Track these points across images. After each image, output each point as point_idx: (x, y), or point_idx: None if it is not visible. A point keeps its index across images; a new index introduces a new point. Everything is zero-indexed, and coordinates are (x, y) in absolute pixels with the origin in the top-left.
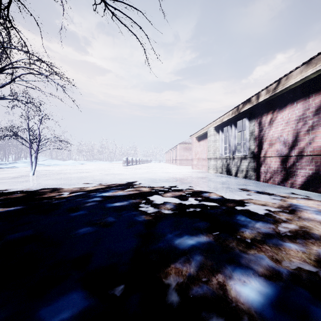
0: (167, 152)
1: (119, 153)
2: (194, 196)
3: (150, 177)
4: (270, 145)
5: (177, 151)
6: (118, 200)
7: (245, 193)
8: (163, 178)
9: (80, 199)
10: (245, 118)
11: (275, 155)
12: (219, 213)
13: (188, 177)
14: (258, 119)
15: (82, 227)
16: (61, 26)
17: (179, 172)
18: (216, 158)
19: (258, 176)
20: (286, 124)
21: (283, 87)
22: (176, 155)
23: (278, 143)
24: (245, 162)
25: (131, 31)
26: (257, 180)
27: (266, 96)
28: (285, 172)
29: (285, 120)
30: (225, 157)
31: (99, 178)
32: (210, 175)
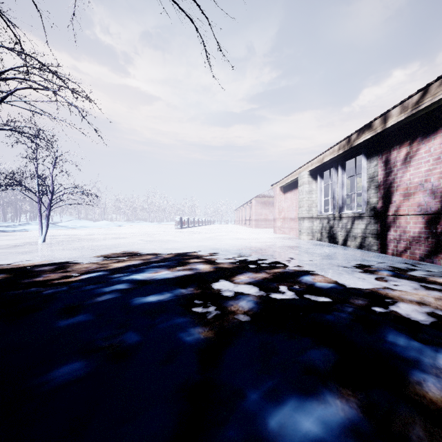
0: (238, 209)
1: (171, 210)
2: (288, 283)
3: (213, 246)
4: (405, 196)
5: (252, 208)
6: (155, 291)
7: (373, 276)
8: (232, 248)
9: (92, 288)
10: (359, 155)
11: (415, 212)
12: (345, 324)
13: (271, 246)
14: (383, 156)
15: (64, 363)
16: (74, 11)
17: (256, 238)
18: (312, 217)
19: (383, 245)
20: (437, 160)
21: (433, 99)
22: (250, 213)
23: (420, 193)
24: (359, 223)
25: (181, 9)
26: (382, 252)
27: (400, 117)
28: (435, 241)
29: (434, 155)
30: (327, 216)
31: (136, 248)
32: (303, 243)
